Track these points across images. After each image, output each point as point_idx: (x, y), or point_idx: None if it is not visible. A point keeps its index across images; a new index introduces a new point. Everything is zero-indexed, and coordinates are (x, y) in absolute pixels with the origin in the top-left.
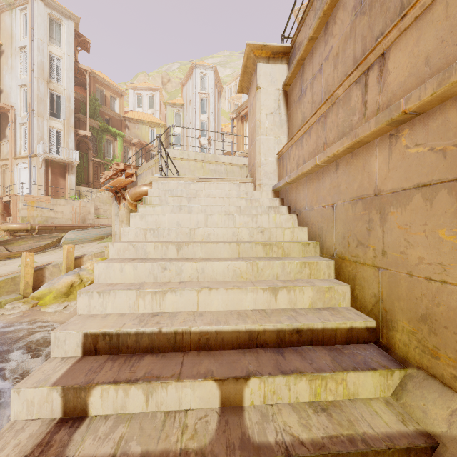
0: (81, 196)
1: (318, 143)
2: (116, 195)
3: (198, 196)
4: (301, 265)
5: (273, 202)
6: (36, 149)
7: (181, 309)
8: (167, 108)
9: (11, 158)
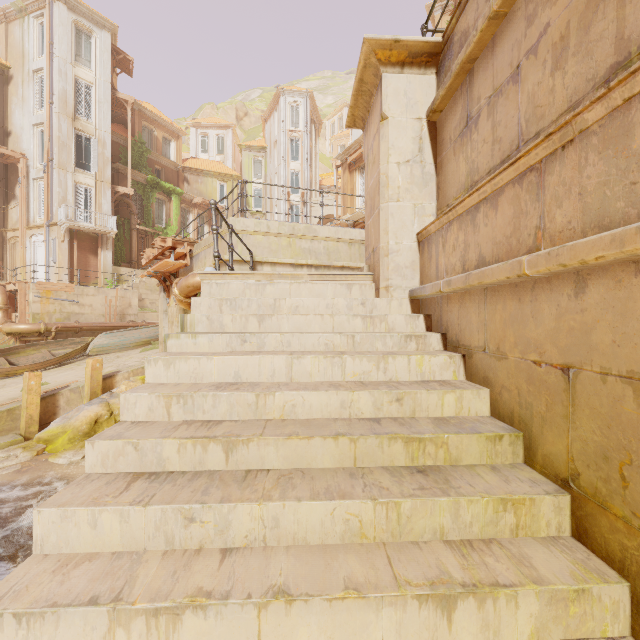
0: (120, 281)
1: (518, 226)
2: (164, 283)
3: (279, 308)
4: (497, 507)
5: (413, 322)
6: (57, 215)
7: None
8: (243, 154)
9: (21, 228)
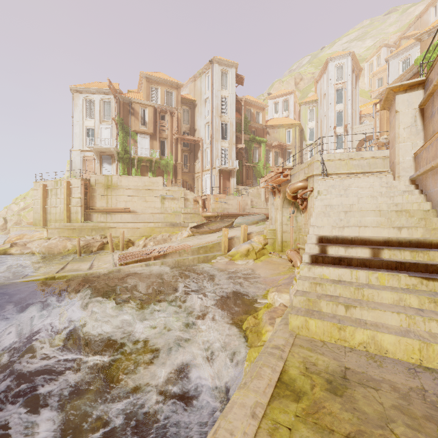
0: (239, 193)
1: (436, 153)
2: (272, 190)
3: (350, 187)
4: (419, 220)
5: (409, 188)
6: (214, 163)
7: (351, 234)
8: (301, 108)
9: (201, 172)
